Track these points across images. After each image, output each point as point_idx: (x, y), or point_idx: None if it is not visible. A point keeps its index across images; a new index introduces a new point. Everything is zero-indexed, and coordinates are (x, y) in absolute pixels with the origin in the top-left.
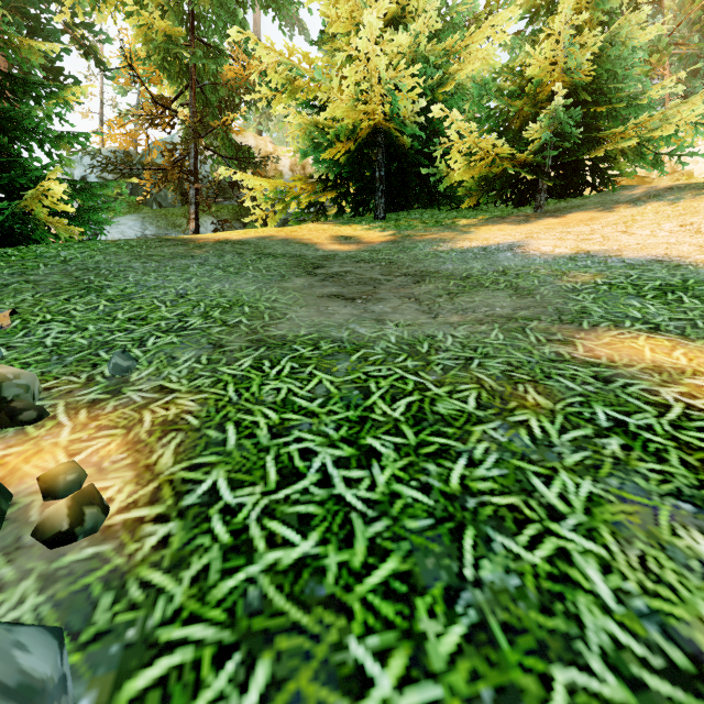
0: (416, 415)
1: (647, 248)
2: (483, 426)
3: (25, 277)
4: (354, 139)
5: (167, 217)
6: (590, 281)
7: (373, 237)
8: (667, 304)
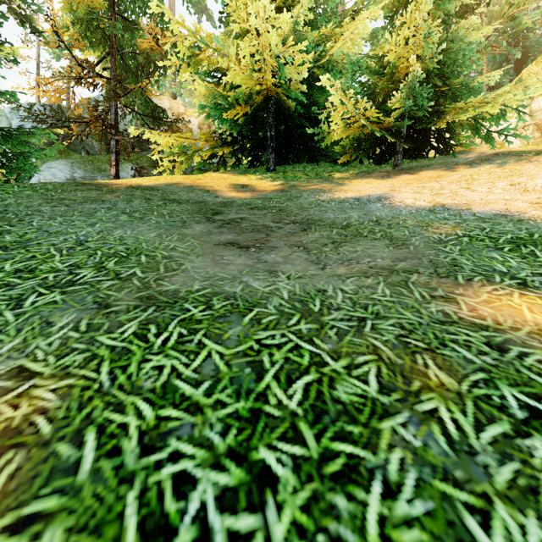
0: (315, 404)
1: (490, 203)
2: (391, 420)
3: None
4: (250, 104)
5: (94, 162)
6: (451, 232)
7: (265, 186)
8: (524, 257)
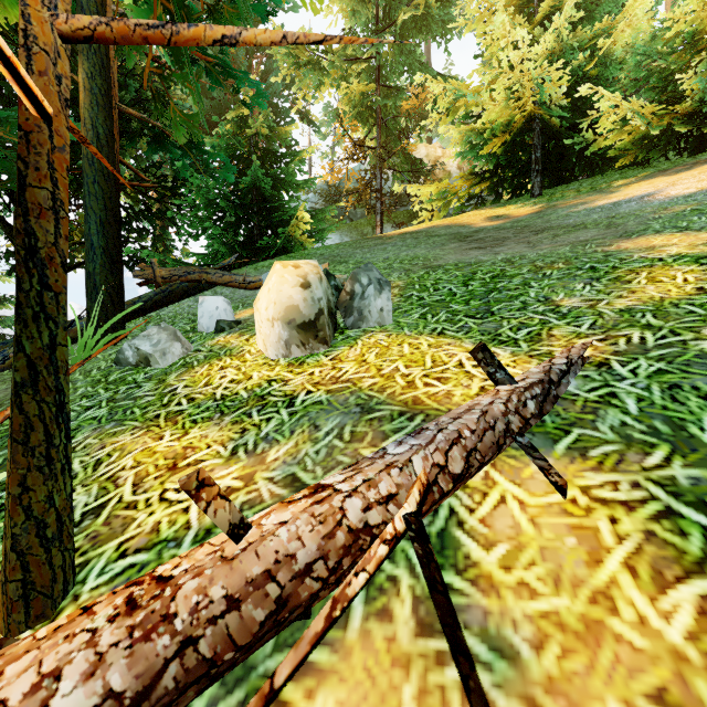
0: (494, 276)
1: None
2: (523, 275)
3: None
4: (507, 134)
5: (358, 229)
6: (680, 210)
7: (522, 212)
8: None
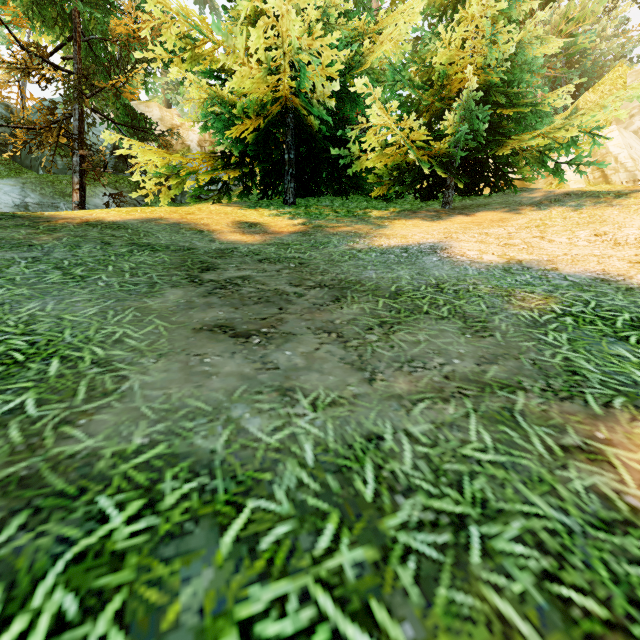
0: None
1: (578, 260)
2: None
3: None
4: (261, 115)
5: (54, 184)
6: (545, 307)
7: (281, 225)
8: None
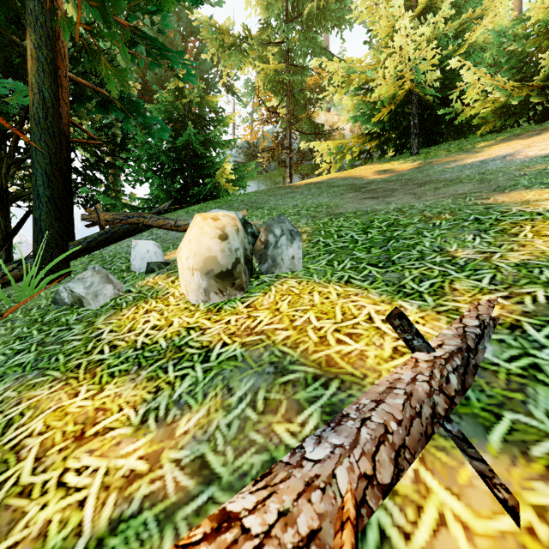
0: (389, 225)
1: None
2: (415, 225)
3: (232, 207)
4: (391, 104)
5: (271, 178)
6: (541, 168)
7: (404, 167)
8: None
